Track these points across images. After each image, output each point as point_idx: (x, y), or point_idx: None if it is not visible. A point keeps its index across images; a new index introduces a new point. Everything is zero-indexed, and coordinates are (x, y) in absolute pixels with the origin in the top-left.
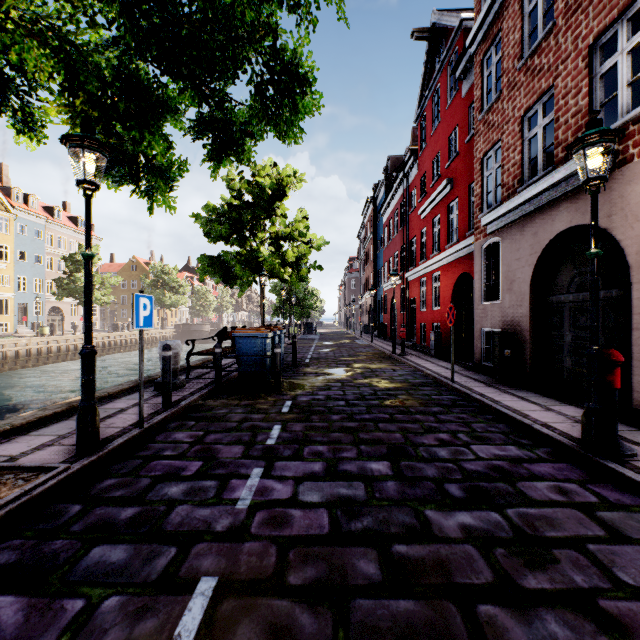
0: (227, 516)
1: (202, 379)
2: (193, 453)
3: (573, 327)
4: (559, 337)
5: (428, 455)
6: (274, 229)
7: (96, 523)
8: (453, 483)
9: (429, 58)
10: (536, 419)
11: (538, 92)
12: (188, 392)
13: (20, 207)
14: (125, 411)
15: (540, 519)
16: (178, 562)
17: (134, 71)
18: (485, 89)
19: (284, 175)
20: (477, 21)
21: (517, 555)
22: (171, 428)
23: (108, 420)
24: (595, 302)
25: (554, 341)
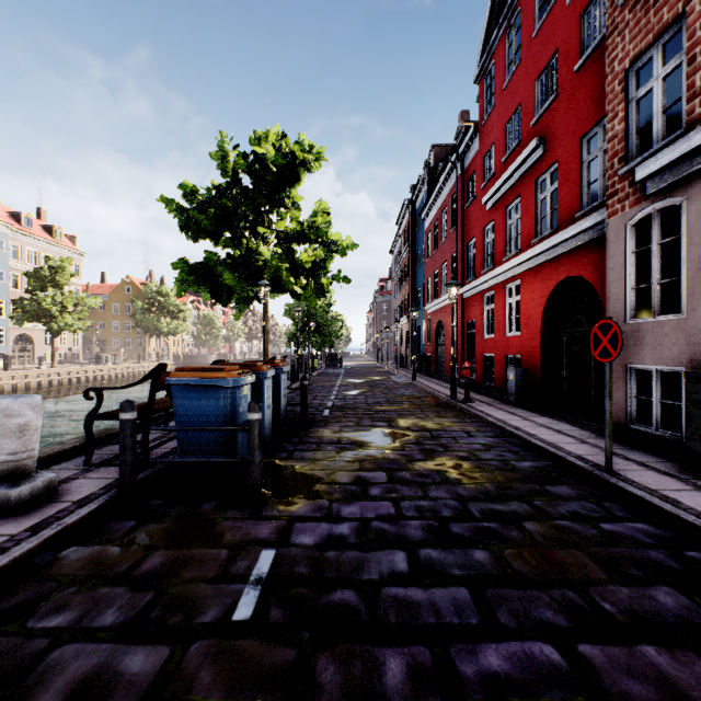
0: None
1: (116, 465)
2: None
3: None
4: None
5: None
6: (283, 225)
7: None
8: None
9: None
10: None
11: None
12: (36, 519)
13: None
14: None
15: None
16: None
17: None
18: None
19: (296, 150)
20: None
21: None
22: None
23: None
24: None
25: None
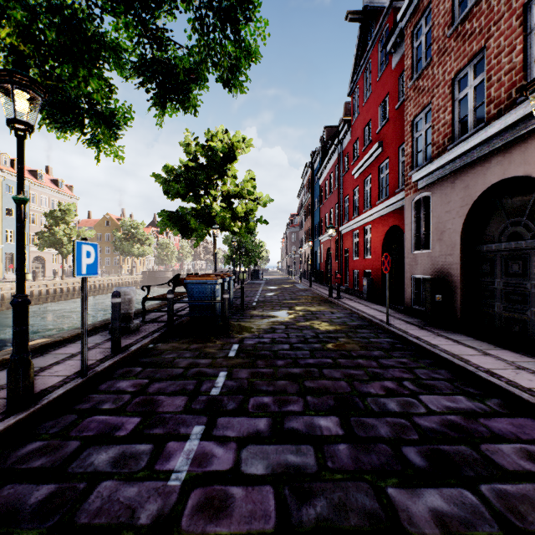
0: (156, 498)
1: (156, 322)
2: (133, 406)
3: (505, 274)
4: (490, 284)
5: (377, 408)
6: (225, 188)
7: None
8: (411, 446)
9: (361, 38)
10: (478, 365)
11: (469, 55)
12: (141, 336)
13: (7, 170)
14: (74, 357)
15: (523, 501)
16: None
17: None
18: (415, 58)
19: (234, 141)
20: None
21: None
22: (117, 375)
23: (54, 367)
24: None
25: (484, 287)
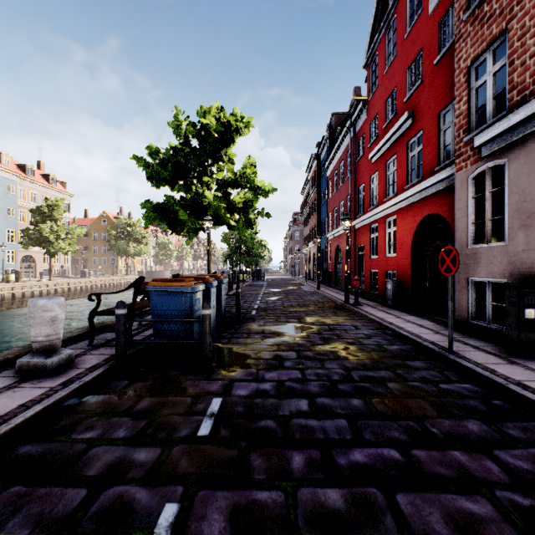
0: None
1: (110, 346)
2: None
3: None
4: None
5: None
6: (221, 175)
7: None
8: None
9: None
10: None
11: None
12: (64, 378)
13: None
14: None
15: None
16: None
17: None
18: None
19: (231, 120)
20: None
21: None
22: None
23: None
24: None
25: None
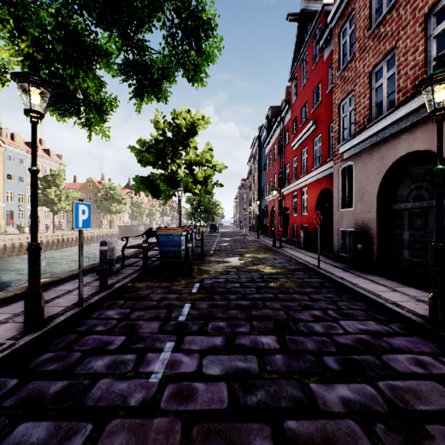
0: (141, 390)
1: (133, 266)
2: (119, 328)
3: (411, 228)
4: (399, 235)
5: (306, 330)
6: (188, 157)
7: (27, 398)
8: (329, 356)
9: (299, 35)
10: (387, 298)
11: (383, 52)
12: (122, 276)
13: (8, 142)
14: (71, 292)
15: (408, 392)
16: (92, 441)
17: (69, 19)
18: (341, 53)
19: (195, 118)
20: (336, 3)
21: (395, 431)
22: (105, 306)
23: (56, 300)
24: (441, 208)
25: (395, 238)
